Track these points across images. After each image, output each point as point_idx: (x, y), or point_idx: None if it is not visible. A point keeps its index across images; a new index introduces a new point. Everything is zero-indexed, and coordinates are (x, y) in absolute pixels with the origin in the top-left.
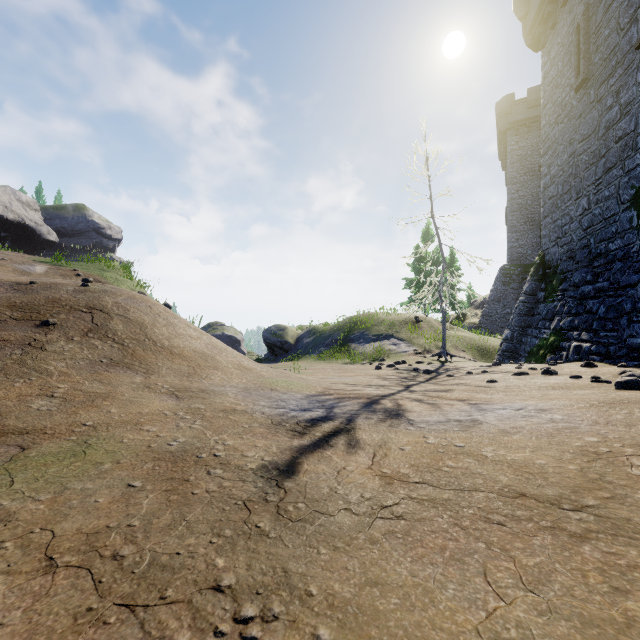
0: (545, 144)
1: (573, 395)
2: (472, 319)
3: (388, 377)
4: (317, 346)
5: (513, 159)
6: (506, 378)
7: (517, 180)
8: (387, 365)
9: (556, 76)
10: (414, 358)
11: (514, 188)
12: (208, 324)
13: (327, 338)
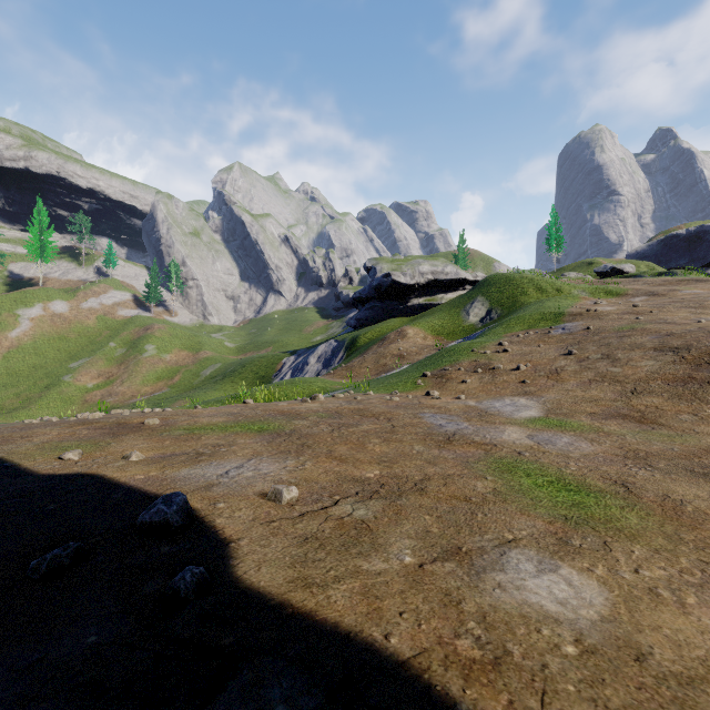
0: None
1: None
2: None
3: None
4: None
5: None
6: None
7: None
8: None
9: None
10: None
11: None
12: None
13: None
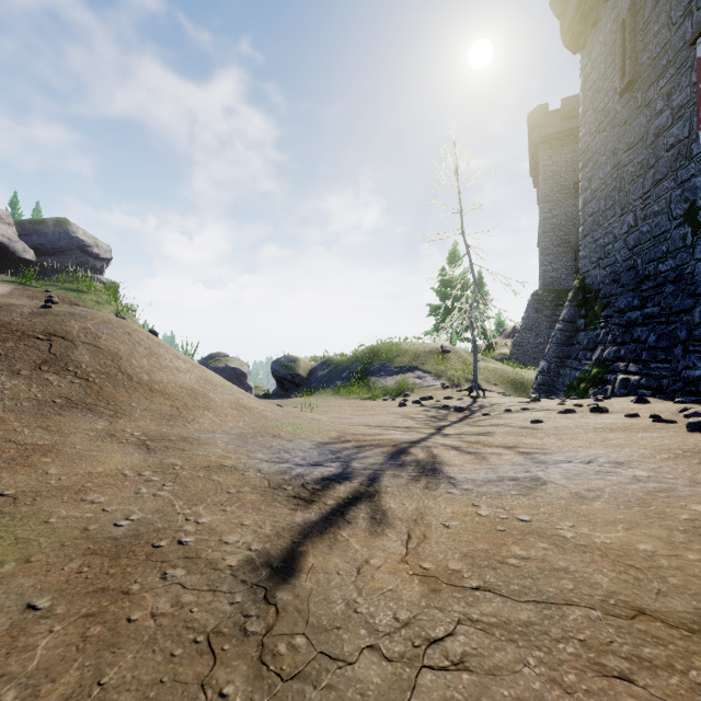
0: (585, 155)
1: (641, 440)
2: (502, 349)
3: (414, 416)
4: (332, 379)
5: (546, 175)
6: (551, 417)
7: (550, 198)
8: (412, 401)
9: (598, 79)
10: (442, 393)
11: (547, 207)
12: (210, 355)
13: (344, 370)
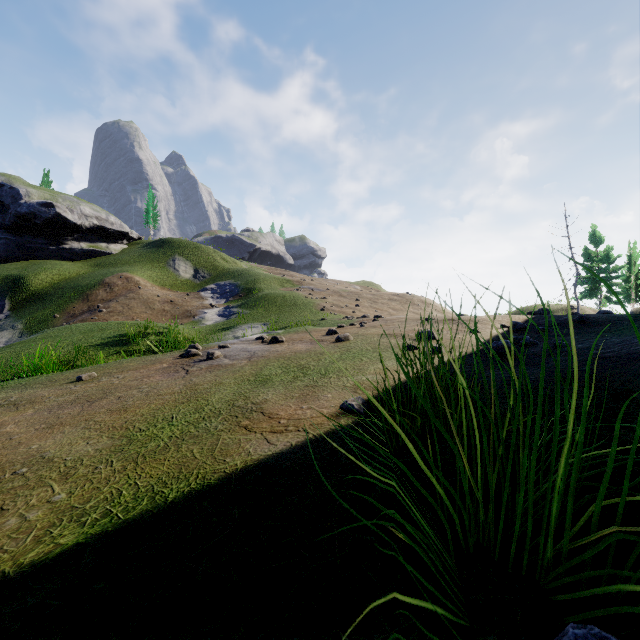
0: None
1: None
2: None
3: None
4: None
5: None
6: None
7: None
8: None
9: None
10: None
11: None
12: None
13: None
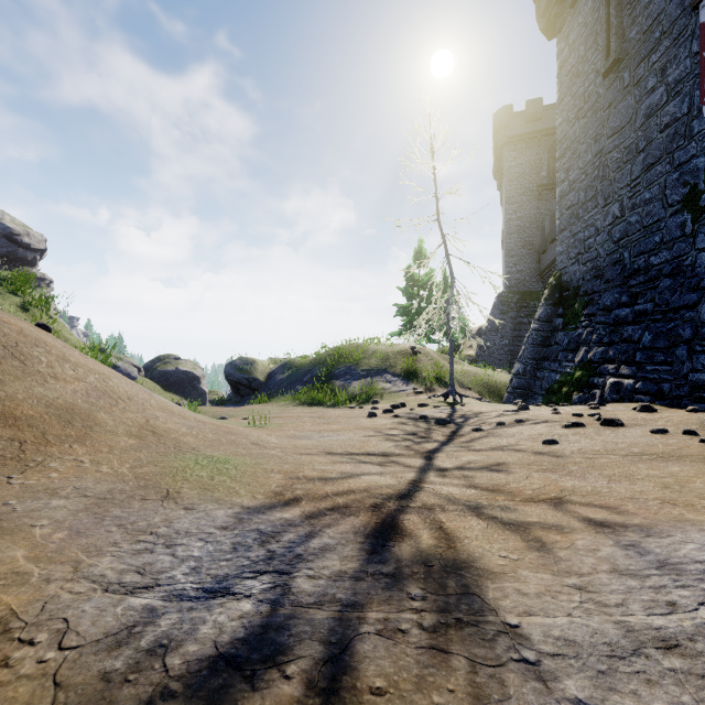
0: (562, 145)
1: None
2: (468, 351)
3: (390, 432)
4: (293, 384)
5: (511, 177)
6: (561, 433)
7: (515, 200)
8: (383, 410)
9: (577, 63)
10: (414, 399)
11: (512, 208)
12: (158, 357)
13: (306, 374)
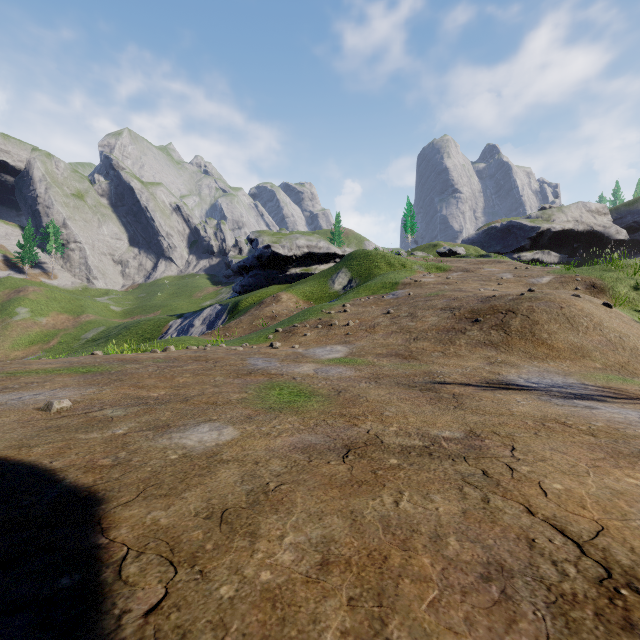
0: None
1: None
2: None
3: None
4: None
5: None
6: None
7: None
8: None
9: None
10: None
11: None
12: None
13: None
